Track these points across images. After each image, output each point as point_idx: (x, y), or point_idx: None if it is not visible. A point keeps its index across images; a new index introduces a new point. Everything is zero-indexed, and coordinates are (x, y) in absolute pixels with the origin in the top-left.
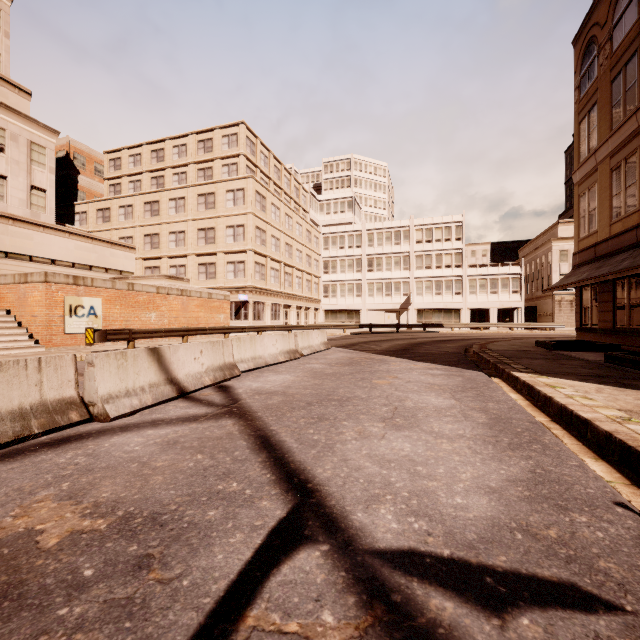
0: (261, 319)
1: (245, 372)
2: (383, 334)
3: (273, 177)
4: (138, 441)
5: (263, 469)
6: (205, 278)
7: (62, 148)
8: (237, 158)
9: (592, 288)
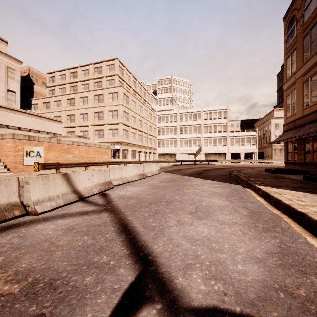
0: (126, 158)
1: (116, 186)
2: (188, 165)
3: (132, 86)
4: (51, 227)
5: (122, 246)
6: (98, 137)
7: (25, 71)
8: (114, 76)
9: (293, 142)
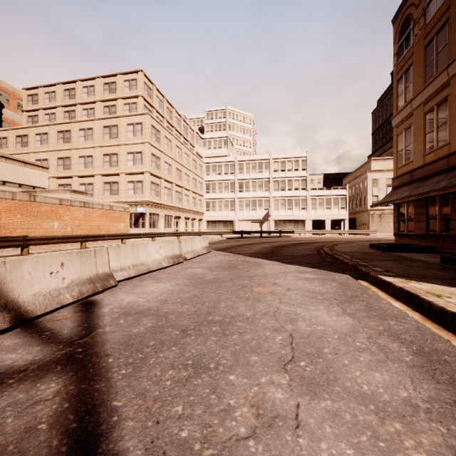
0: (156, 227)
1: (124, 280)
2: (251, 238)
3: (166, 117)
4: None
5: None
6: (109, 194)
7: None
8: (136, 98)
9: (408, 204)
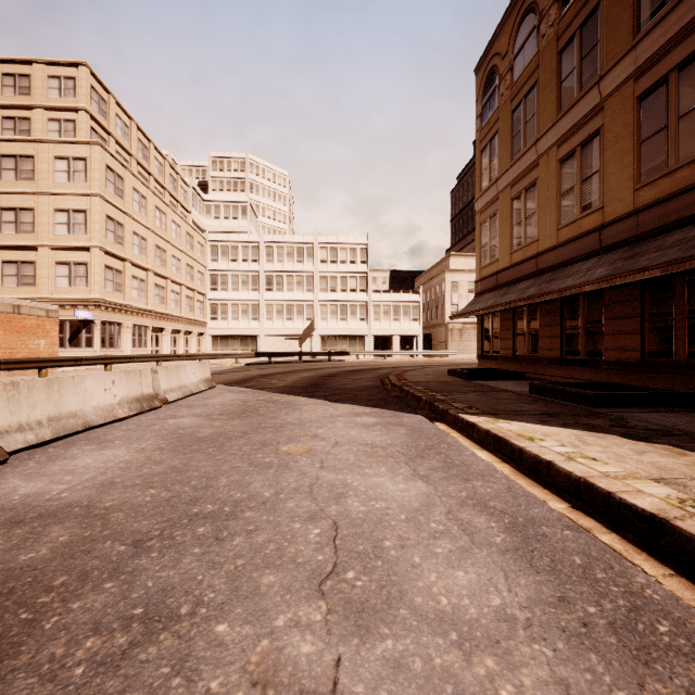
0: (116, 346)
1: (28, 449)
2: (285, 364)
3: (137, 155)
4: None
5: None
6: (15, 284)
7: None
8: (75, 113)
9: (493, 316)
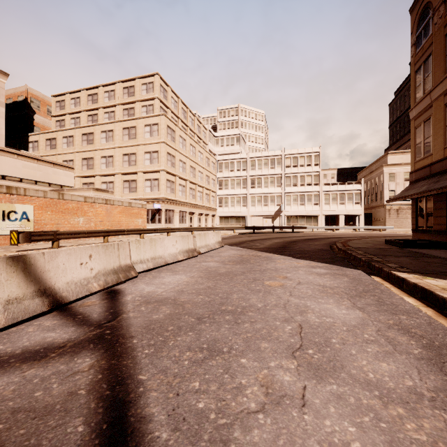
0: (171, 223)
1: (144, 272)
2: (263, 234)
3: (181, 117)
4: None
5: None
6: (128, 191)
7: (21, 94)
8: (153, 101)
9: (427, 198)
